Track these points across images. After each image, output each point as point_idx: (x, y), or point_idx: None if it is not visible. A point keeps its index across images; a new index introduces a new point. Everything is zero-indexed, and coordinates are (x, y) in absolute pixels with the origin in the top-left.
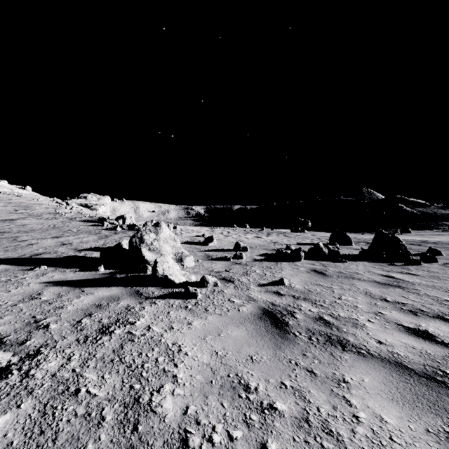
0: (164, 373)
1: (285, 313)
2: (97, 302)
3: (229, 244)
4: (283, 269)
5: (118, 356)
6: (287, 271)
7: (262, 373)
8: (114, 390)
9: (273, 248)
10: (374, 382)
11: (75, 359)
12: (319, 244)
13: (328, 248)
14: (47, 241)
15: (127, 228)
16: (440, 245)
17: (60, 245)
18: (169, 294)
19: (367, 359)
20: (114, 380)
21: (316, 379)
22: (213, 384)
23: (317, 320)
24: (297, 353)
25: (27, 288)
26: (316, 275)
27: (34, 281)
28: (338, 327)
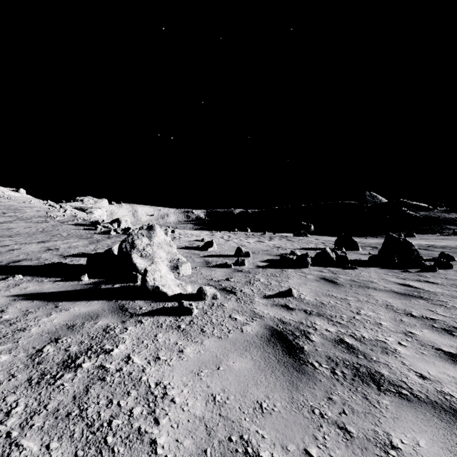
0: (138, 437)
1: (297, 335)
2: (70, 321)
3: (230, 249)
4: (289, 277)
5: (78, 407)
6: (294, 280)
7: (276, 433)
8: None
9: (277, 253)
10: (434, 447)
11: (16, 413)
12: (326, 249)
13: (336, 253)
14: (31, 246)
15: (122, 232)
16: (449, 249)
17: (45, 251)
18: (159, 309)
19: (413, 405)
20: (63, 452)
21: (353, 442)
22: (208, 455)
23: (338, 344)
24: (320, 396)
25: None
26: (327, 284)
27: (1, 294)
28: (365, 354)
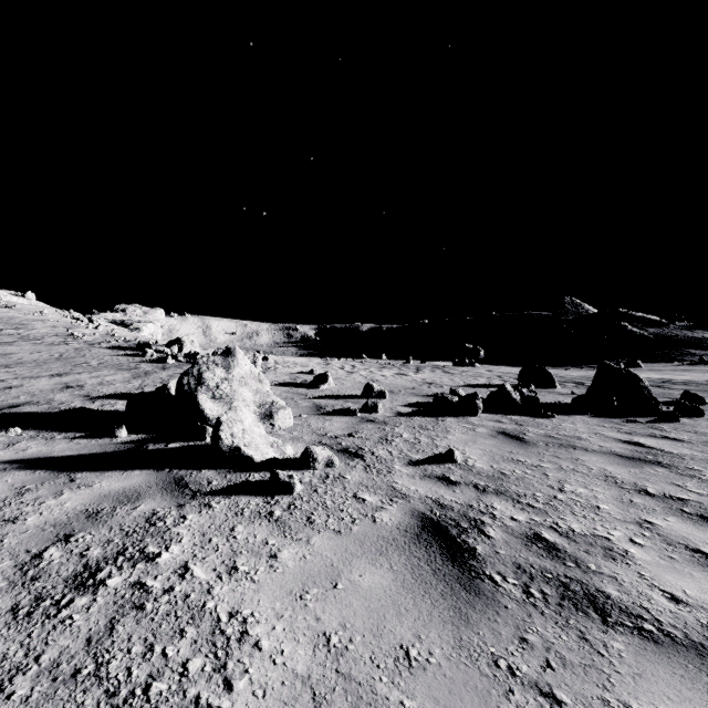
0: None
1: (465, 527)
2: (92, 504)
3: (355, 386)
4: (449, 431)
5: (93, 659)
6: (456, 435)
7: (434, 706)
8: None
9: (429, 393)
10: None
11: None
12: (506, 386)
13: (521, 392)
14: (39, 382)
15: (184, 359)
16: (695, 386)
17: (61, 390)
18: (240, 484)
19: (665, 651)
20: None
21: None
22: None
23: (531, 543)
24: (506, 635)
25: None
26: (509, 442)
27: None
28: (577, 560)
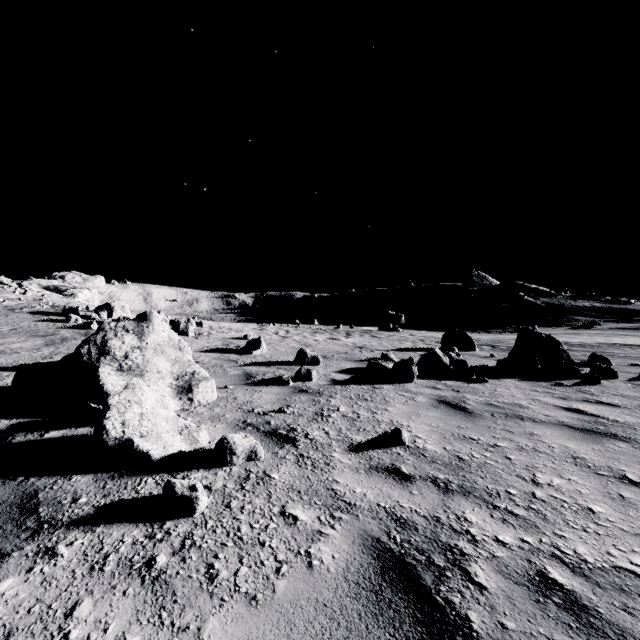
0: None
1: (441, 565)
2: None
3: (288, 351)
4: (388, 402)
5: None
6: (397, 406)
7: None
8: None
9: (361, 358)
10: None
11: None
12: (436, 351)
13: (450, 356)
14: None
15: None
16: (591, 348)
17: None
18: (120, 501)
19: None
20: None
21: None
22: None
23: (543, 596)
24: None
25: None
26: (453, 413)
27: None
28: (625, 635)
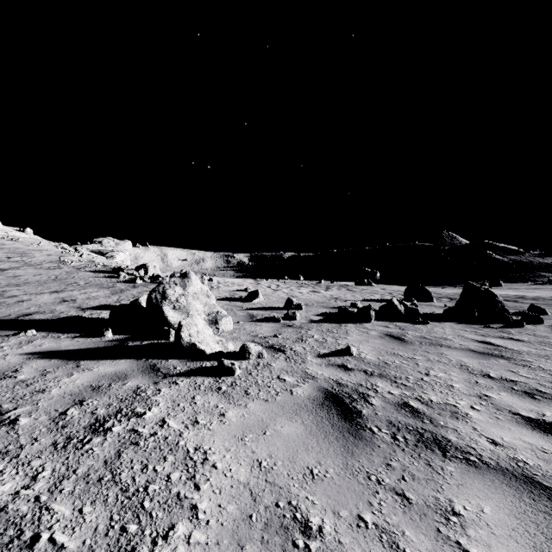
0: (178, 502)
1: (355, 398)
2: (94, 382)
3: (279, 300)
4: (348, 334)
5: (110, 472)
6: (354, 336)
7: (327, 499)
8: (94, 536)
9: (335, 306)
10: (499, 514)
11: (44, 478)
12: (393, 300)
13: (405, 305)
14: (43, 297)
15: (149, 280)
16: (542, 301)
17: (60, 303)
18: (196, 369)
19: (481, 472)
20: (98, 517)
21: (411, 509)
22: (253, 520)
23: (401, 408)
24: (377, 462)
25: (0, 362)
26: (392, 341)
27: (13, 352)
28: (431, 419)
